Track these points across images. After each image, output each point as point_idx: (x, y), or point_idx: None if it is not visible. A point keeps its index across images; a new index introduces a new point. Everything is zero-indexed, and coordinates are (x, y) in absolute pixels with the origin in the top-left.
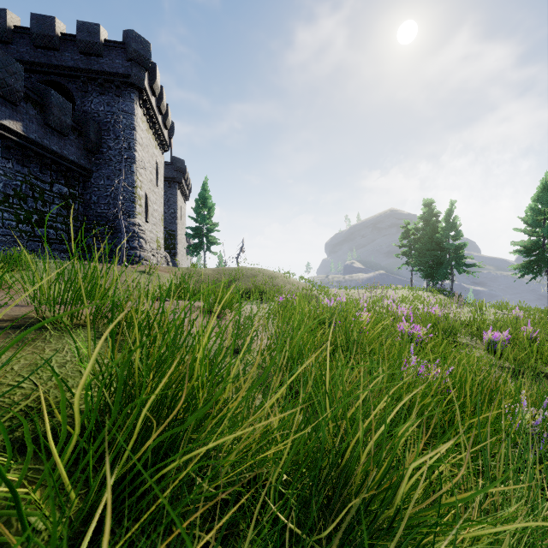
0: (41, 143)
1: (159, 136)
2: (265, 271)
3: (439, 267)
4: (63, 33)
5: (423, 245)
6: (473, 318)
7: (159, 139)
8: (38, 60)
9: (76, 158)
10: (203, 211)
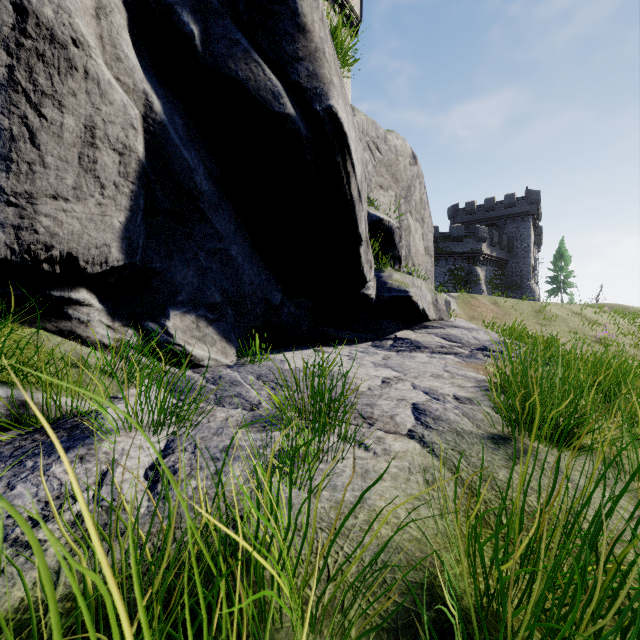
0: (498, 257)
1: (534, 227)
2: (620, 305)
3: None
4: (496, 202)
5: None
6: None
7: (534, 228)
8: (485, 217)
9: (505, 257)
10: (559, 262)
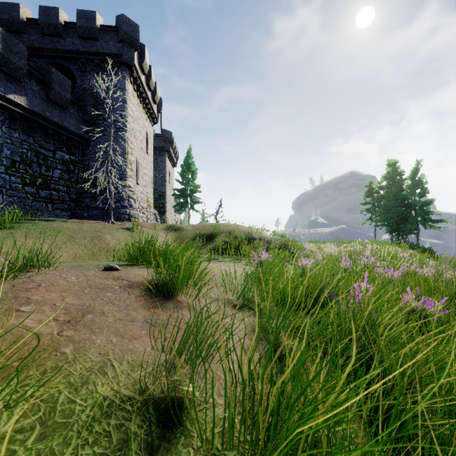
0: (43, 115)
1: (149, 110)
2: (241, 227)
3: (405, 223)
4: (66, 22)
5: (388, 202)
6: None
7: (149, 113)
8: (45, 46)
9: (76, 129)
10: (187, 174)
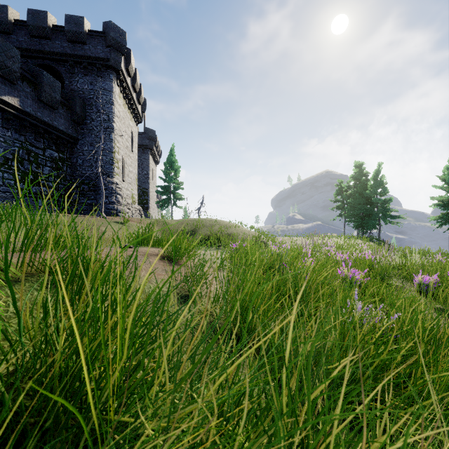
0: (35, 115)
1: (134, 110)
2: (221, 222)
3: (368, 218)
4: (54, 25)
5: (354, 200)
6: (402, 262)
7: (134, 113)
8: (33, 47)
9: (65, 128)
10: (170, 172)
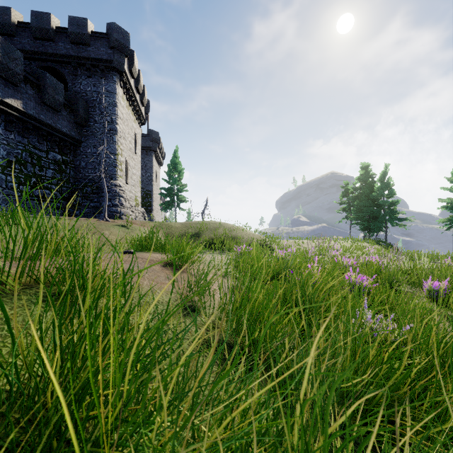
0: (38, 118)
1: (137, 112)
2: (226, 225)
3: (375, 221)
4: (57, 27)
5: (361, 202)
6: (410, 266)
7: (137, 115)
8: (36, 49)
9: (68, 131)
10: (174, 174)
